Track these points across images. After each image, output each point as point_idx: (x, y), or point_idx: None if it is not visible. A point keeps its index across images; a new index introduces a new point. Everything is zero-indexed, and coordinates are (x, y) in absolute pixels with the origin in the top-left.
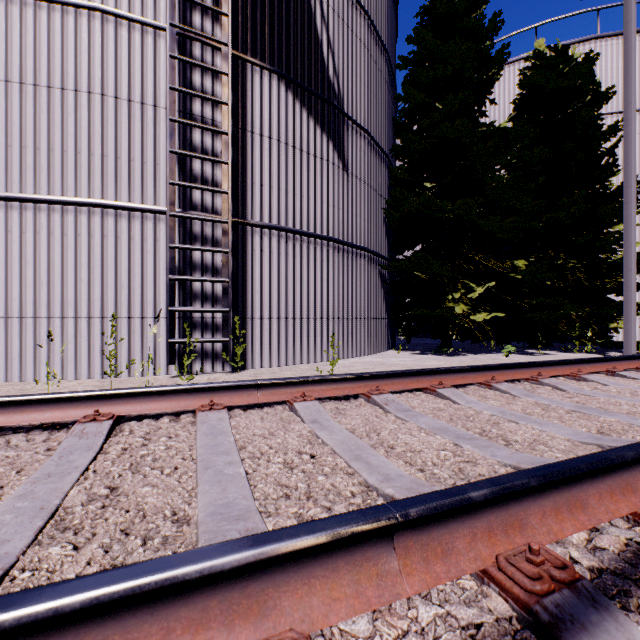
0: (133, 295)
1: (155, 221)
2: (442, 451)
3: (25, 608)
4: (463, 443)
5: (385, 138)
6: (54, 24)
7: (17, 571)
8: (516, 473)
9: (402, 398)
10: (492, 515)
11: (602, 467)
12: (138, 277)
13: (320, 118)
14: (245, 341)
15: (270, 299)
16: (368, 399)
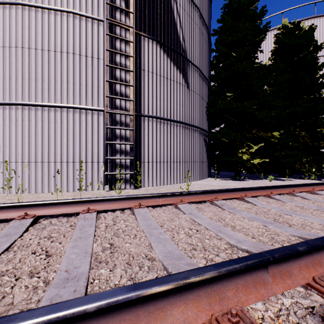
0: (88, 151)
1: (98, 115)
2: (259, 229)
3: (138, 291)
4: (268, 225)
5: (206, 71)
6: (51, 20)
7: (92, 279)
8: (314, 239)
9: (228, 202)
10: (306, 258)
11: None
12: (90, 142)
13: (176, 62)
14: (140, 173)
15: (152, 152)
16: (211, 203)
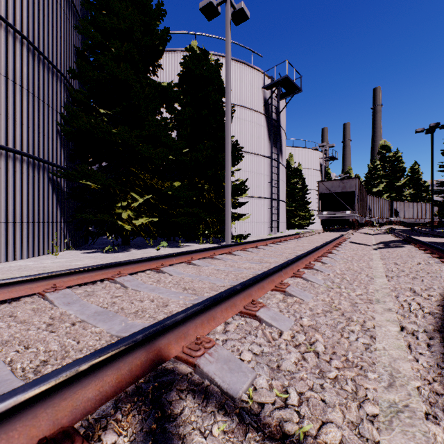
0: None
1: None
2: None
3: None
4: None
5: (60, 57)
6: None
7: None
8: None
9: None
10: None
11: None
12: None
13: None
14: None
15: None
16: None
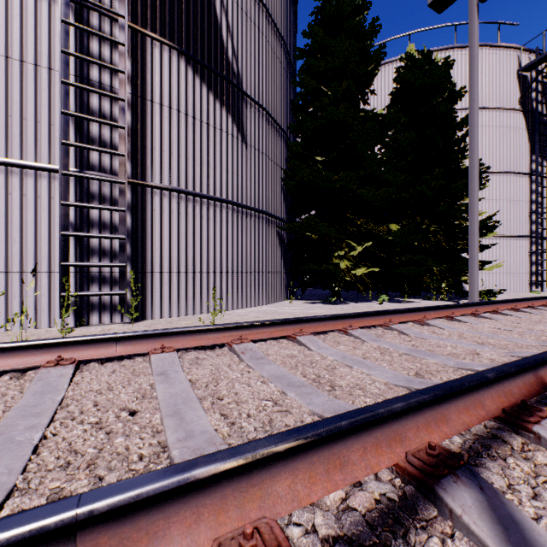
0: (26, 250)
1: (50, 179)
2: (265, 401)
3: None
4: (289, 391)
5: (283, 116)
6: None
7: None
8: (270, 437)
9: (264, 346)
10: (229, 488)
11: (366, 422)
12: (31, 233)
13: (220, 94)
14: (145, 294)
15: (170, 255)
16: (230, 348)
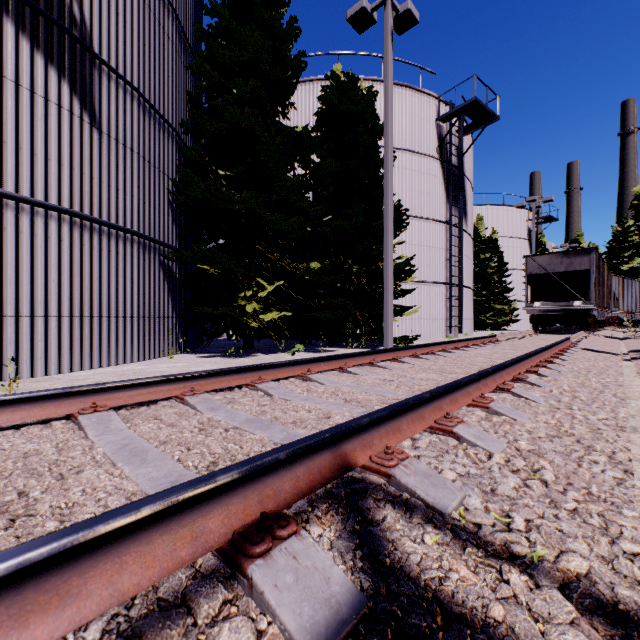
0: None
1: None
2: None
3: None
4: None
5: (172, 108)
6: None
7: None
8: None
9: None
10: None
11: None
12: None
13: (44, 42)
14: None
15: None
16: None
